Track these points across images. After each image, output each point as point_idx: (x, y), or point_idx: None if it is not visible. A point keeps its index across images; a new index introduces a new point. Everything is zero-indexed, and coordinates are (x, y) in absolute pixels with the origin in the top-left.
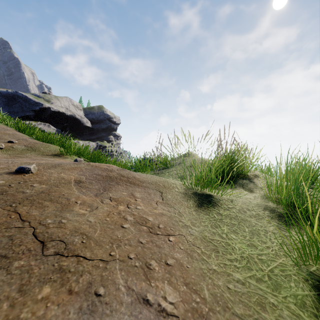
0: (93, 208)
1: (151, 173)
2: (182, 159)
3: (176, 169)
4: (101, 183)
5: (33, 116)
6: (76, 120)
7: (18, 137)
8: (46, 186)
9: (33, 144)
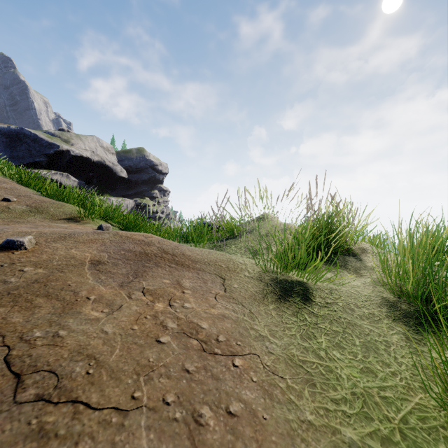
0: (114, 307)
1: (209, 246)
2: (255, 225)
3: (247, 239)
4: (132, 264)
5: (45, 162)
6: (106, 169)
7: (18, 192)
8: (44, 271)
9: (40, 203)
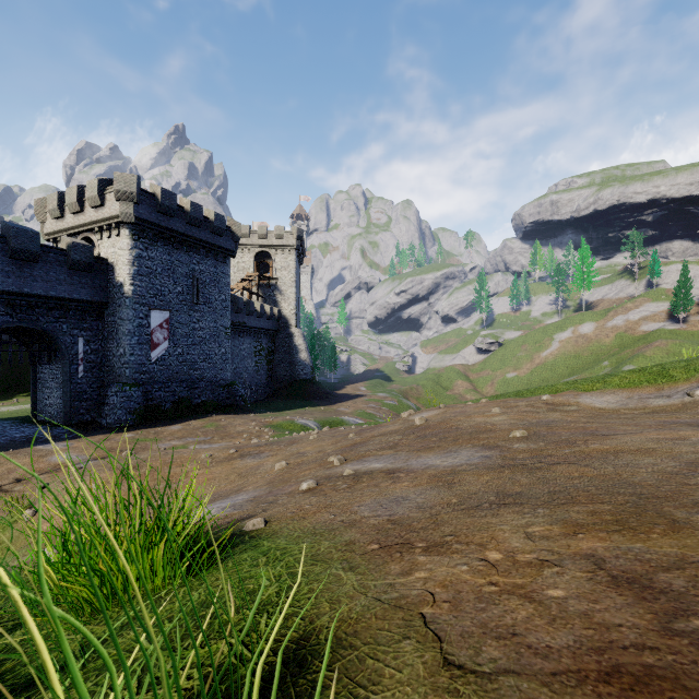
0: (535, 537)
1: None
2: None
3: None
4: None
5: None
6: None
7: None
8: None
9: None
